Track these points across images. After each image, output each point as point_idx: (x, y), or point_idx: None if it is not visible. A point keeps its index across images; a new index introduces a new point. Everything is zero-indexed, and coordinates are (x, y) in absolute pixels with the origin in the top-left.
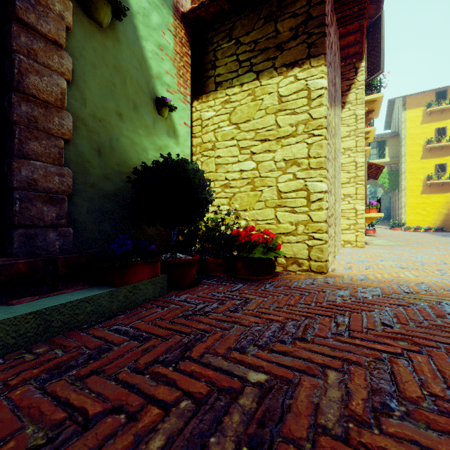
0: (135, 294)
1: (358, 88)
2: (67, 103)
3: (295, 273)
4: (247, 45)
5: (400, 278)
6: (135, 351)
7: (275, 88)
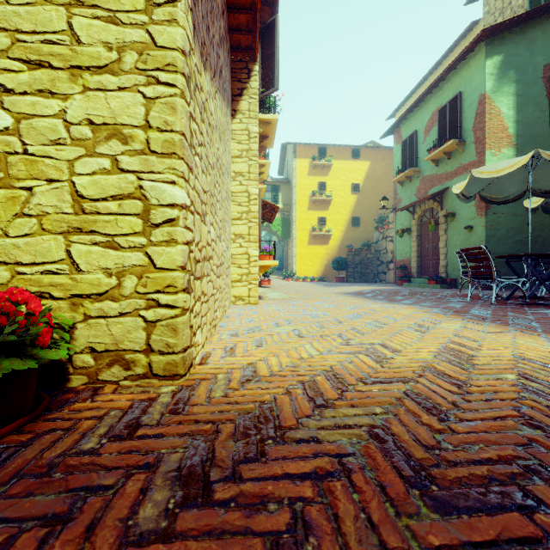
0: None
1: (251, 97)
2: None
3: (118, 384)
4: None
5: (303, 361)
6: None
7: None
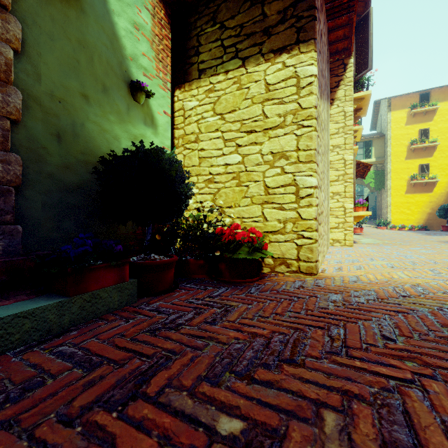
0: (94, 303)
1: (346, 85)
2: (15, 77)
3: (283, 274)
4: (232, 29)
5: (393, 279)
6: (73, 386)
7: (262, 75)
